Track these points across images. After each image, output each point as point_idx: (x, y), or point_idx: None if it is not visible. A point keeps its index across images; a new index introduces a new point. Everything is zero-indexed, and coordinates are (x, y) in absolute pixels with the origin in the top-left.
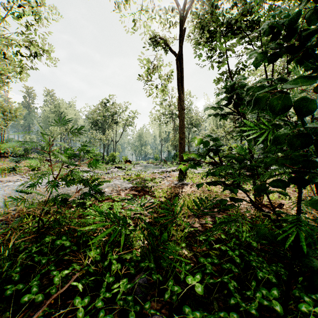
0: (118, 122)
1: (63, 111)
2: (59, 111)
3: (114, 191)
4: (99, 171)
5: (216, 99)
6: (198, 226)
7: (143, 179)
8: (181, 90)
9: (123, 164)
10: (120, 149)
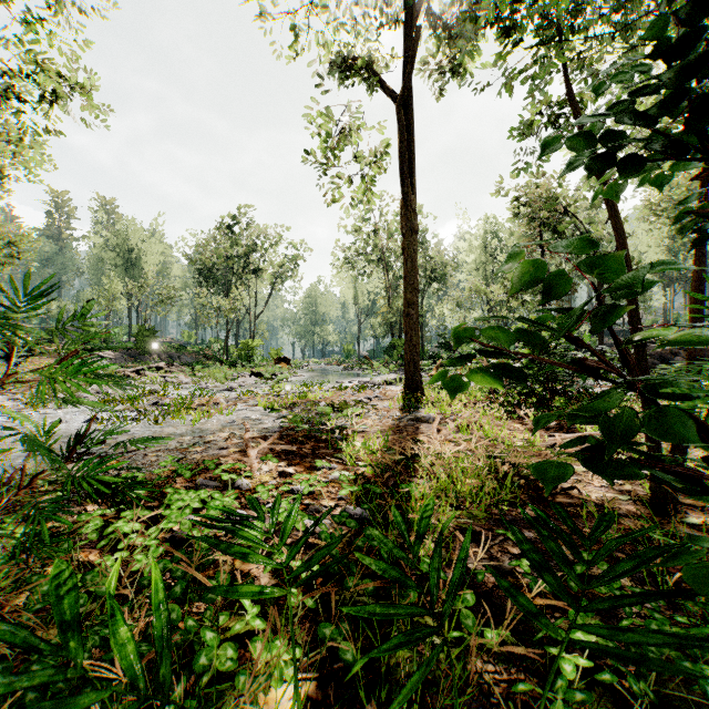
0: (259, 270)
1: (136, 246)
2: (126, 245)
3: (234, 440)
4: (210, 383)
5: (485, 218)
6: (491, 588)
7: (314, 404)
8: (410, 184)
9: (272, 366)
10: (267, 332)
